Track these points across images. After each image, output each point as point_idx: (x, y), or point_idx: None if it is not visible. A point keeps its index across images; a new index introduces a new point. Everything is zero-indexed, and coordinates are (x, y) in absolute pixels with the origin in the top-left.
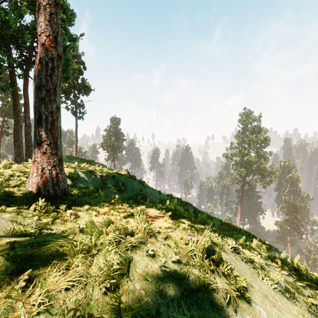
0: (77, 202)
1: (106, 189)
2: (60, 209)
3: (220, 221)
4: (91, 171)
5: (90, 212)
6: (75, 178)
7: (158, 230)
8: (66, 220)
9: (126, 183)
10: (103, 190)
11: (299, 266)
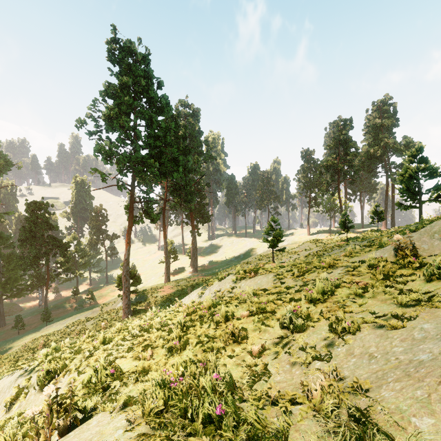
0: None
1: None
2: None
3: None
4: None
5: None
6: None
7: None
8: None
9: None
10: None
11: None
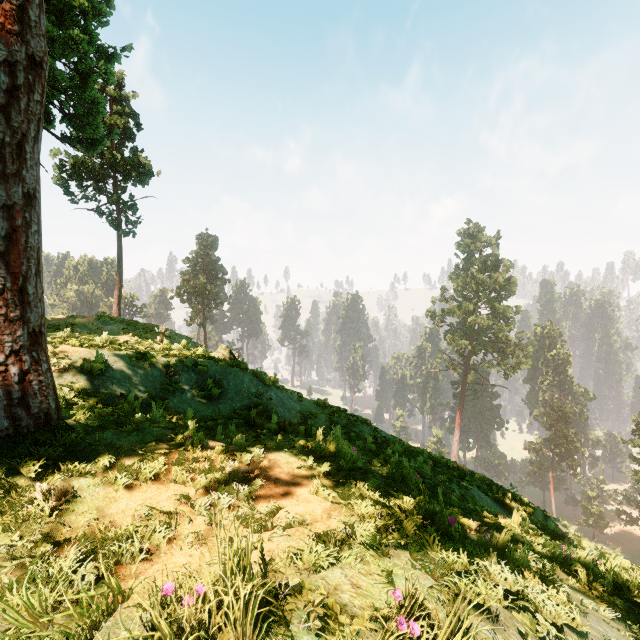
0: (79, 449)
1: (177, 394)
2: (23, 474)
3: (430, 457)
4: (142, 353)
5: (111, 479)
6: (97, 373)
7: (296, 584)
8: (26, 517)
9: (224, 380)
10: (169, 397)
11: (621, 575)
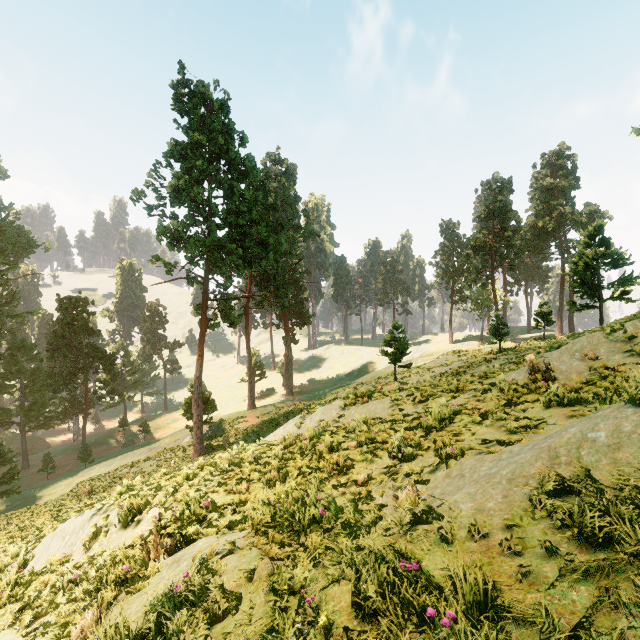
0: None
1: None
2: None
3: None
4: None
5: None
6: None
7: None
8: None
9: None
10: None
11: None
